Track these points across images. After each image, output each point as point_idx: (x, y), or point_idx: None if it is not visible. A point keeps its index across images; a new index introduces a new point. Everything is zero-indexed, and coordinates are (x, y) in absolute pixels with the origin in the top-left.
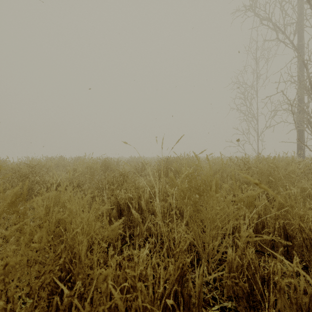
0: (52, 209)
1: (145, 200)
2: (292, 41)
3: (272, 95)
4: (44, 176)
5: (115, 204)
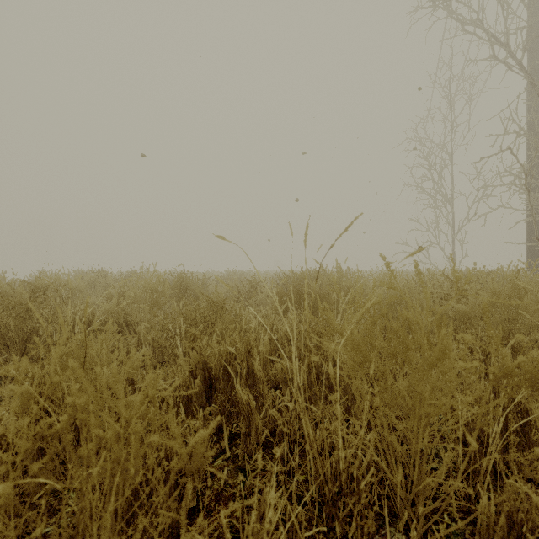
0: (59, 385)
1: (260, 357)
2: (520, 61)
3: (492, 155)
4: (63, 306)
5: (199, 366)
